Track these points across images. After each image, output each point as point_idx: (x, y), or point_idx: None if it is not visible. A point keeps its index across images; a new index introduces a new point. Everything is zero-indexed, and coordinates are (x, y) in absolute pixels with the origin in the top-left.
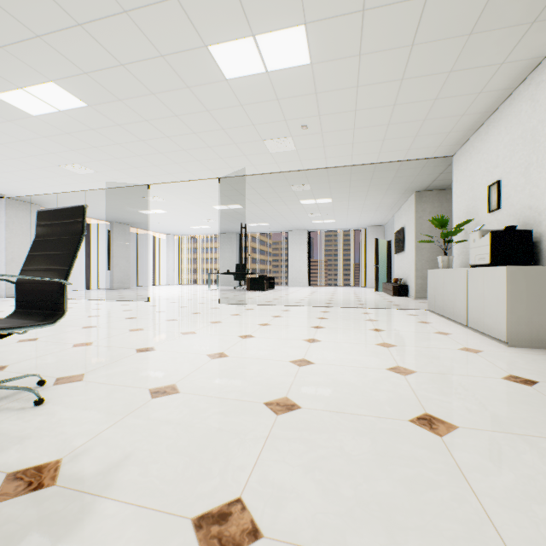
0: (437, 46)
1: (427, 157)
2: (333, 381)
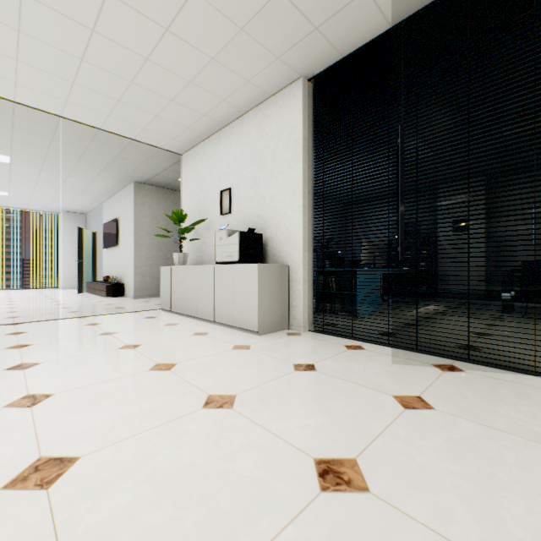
0: (214, 16)
1: (160, 146)
2: (157, 484)
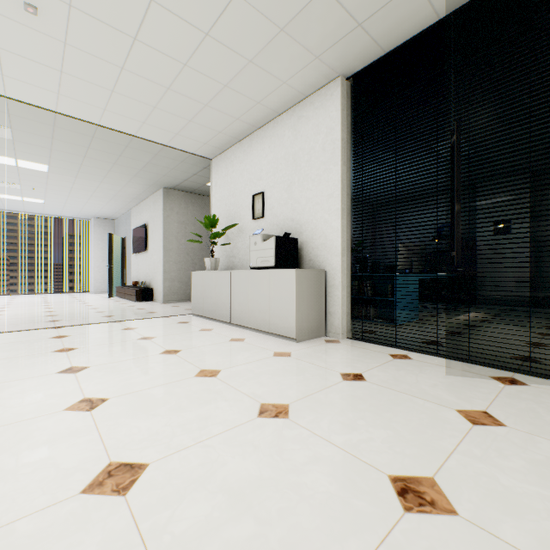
0: (255, 18)
1: (191, 151)
2: (231, 495)
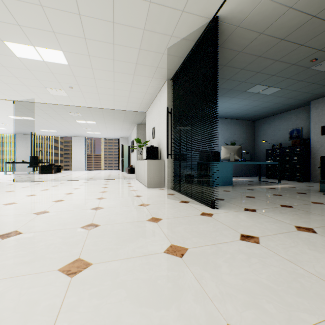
0: (124, 75)
1: (136, 111)
2: (70, 204)
